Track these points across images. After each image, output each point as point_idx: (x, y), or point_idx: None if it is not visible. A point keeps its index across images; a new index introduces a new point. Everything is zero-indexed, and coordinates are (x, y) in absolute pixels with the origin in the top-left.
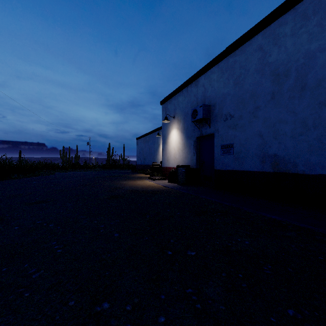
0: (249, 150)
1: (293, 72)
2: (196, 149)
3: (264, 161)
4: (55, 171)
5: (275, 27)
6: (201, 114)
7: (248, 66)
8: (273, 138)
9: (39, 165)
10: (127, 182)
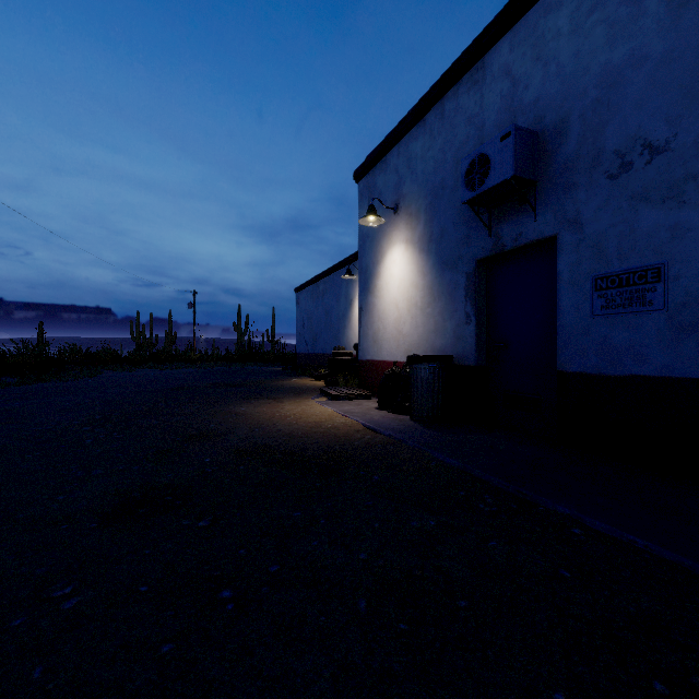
0: None
1: None
2: (476, 301)
3: None
4: (107, 368)
5: None
6: (509, 165)
7: None
8: None
9: (72, 354)
10: (250, 408)
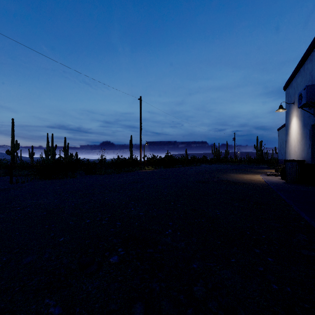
0: None
1: None
2: (311, 140)
3: None
4: (203, 164)
5: None
6: (305, 99)
7: None
8: None
9: (194, 159)
10: (234, 175)
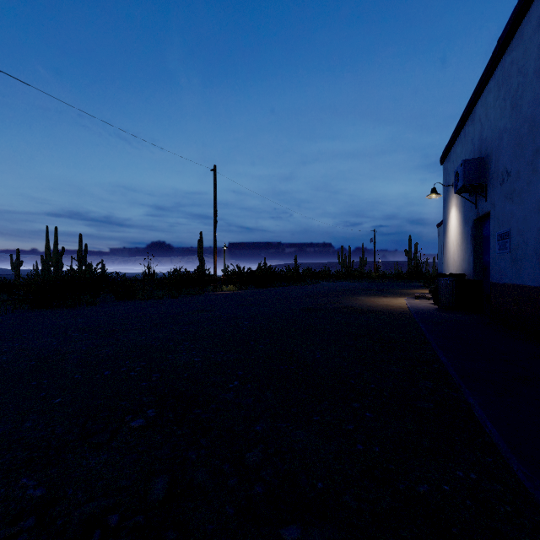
0: (527, 242)
1: None
2: (473, 243)
3: None
4: (323, 281)
5: None
6: (461, 180)
7: (526, 66)
8: None
9: (308, 272)
10: (365, 298)
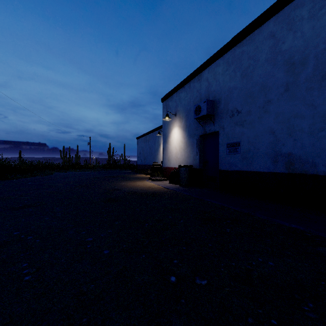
0: (259, 149)
1: (311, 60)
2: (199, 148)
3: (277, 161)
4: (54, 171)
5: (290, 10)
6: (205, 110)
7: (258, 56)
8: (287, 135)
9: (38, 165)
10: (126, 183)
